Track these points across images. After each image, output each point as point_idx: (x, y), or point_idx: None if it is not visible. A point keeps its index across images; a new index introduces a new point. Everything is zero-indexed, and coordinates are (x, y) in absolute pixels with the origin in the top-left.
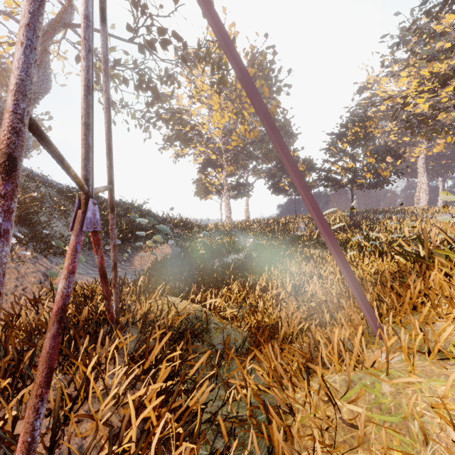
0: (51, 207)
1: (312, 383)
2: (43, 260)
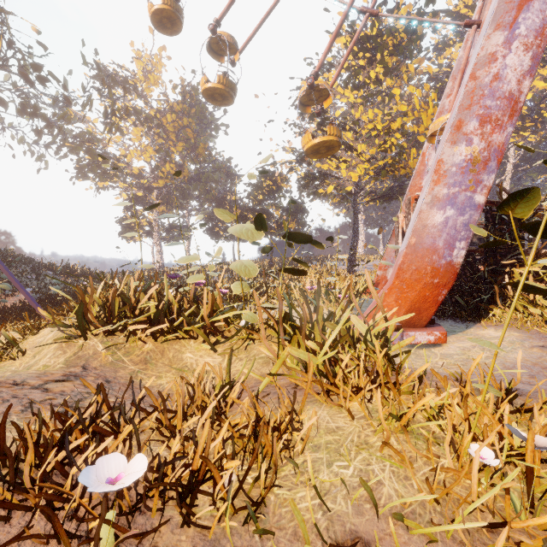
0: None
1: None
2: None
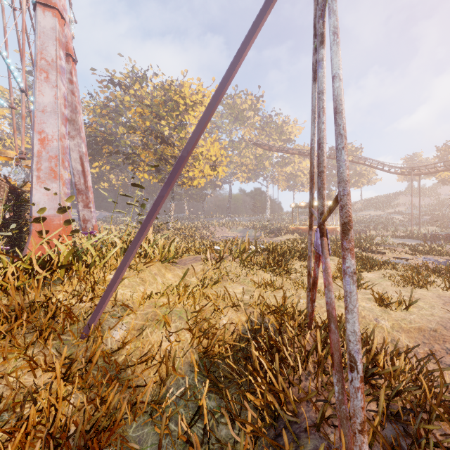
0: None
1: (180, 337)
2: None
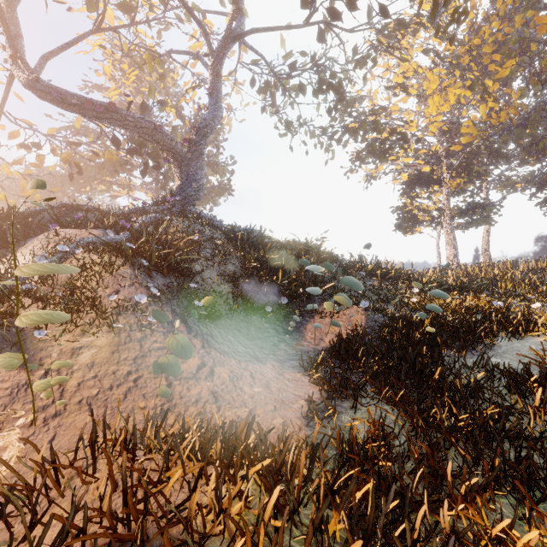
0: (211, 253)
1: None
2: (179, 328)
